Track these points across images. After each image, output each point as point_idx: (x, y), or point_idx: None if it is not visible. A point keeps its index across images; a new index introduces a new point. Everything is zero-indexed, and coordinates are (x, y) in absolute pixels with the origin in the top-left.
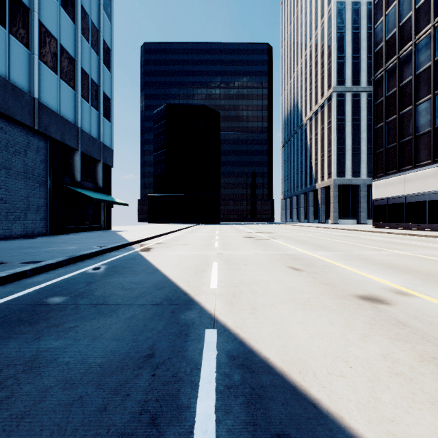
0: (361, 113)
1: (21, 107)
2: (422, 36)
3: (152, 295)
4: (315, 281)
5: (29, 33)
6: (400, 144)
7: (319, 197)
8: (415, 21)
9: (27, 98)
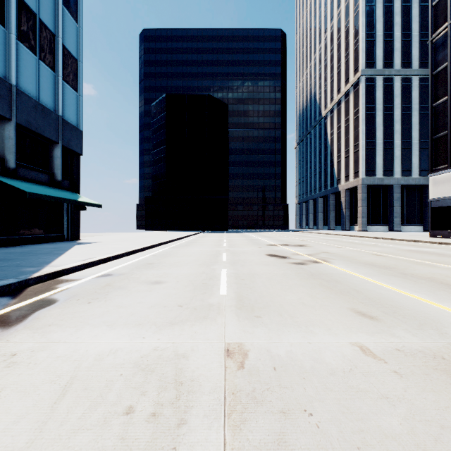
0: (394, 100)
1: None
2: None
3: None
4: None
5: None
6: None
7: (342, 200)
8: None
9: None
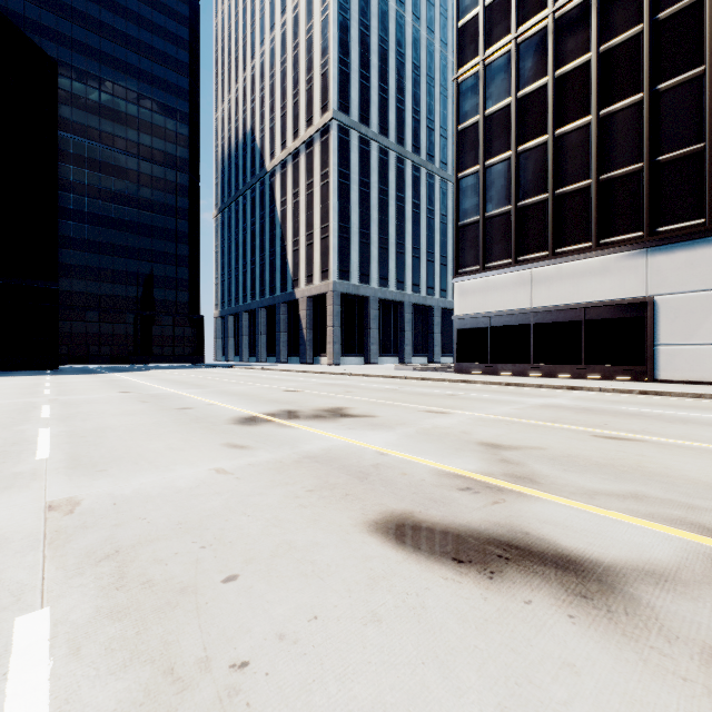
0: (372, 175)
1: None
2: (571, 3)
3: None
4: None
5: None
6: (518, 210)
7: (302, 314)
8: None
9: None
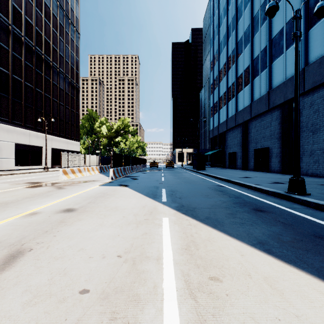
0: None
1: None
2: None
3: (205, 212)
4: (63, 225)
5: None
6: None
7: None
8: None
9: None
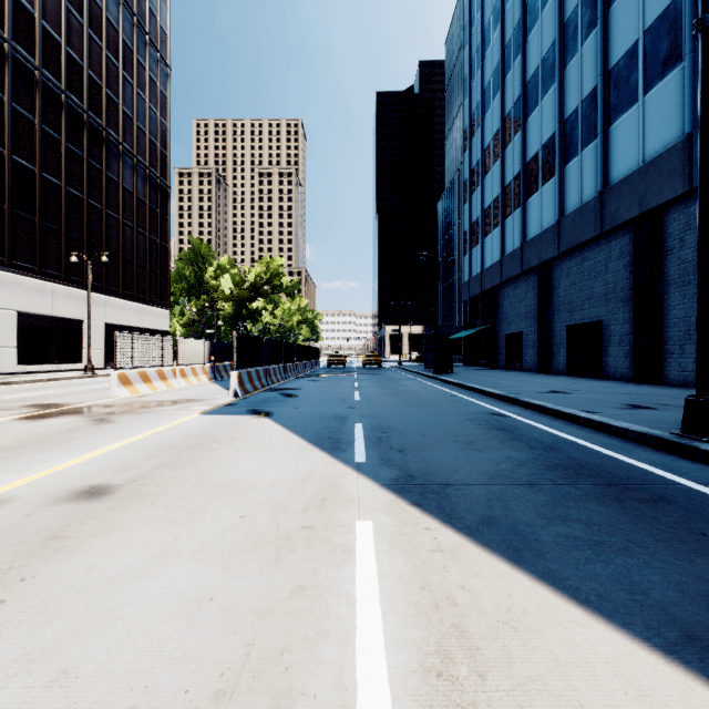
0: None
1: None
2: None
3: (476, 500)
4: (52, 550)
5: None
6: None
7: None
8: None
9: None
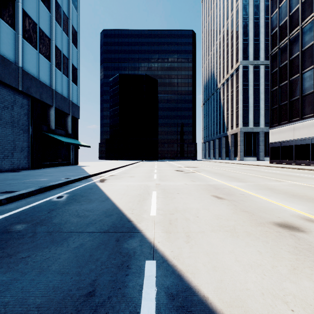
0: (260, 80)
1: (9, 73)
2: (307, 22)
3: (101, 223)
4: (236, 209)
5: (15, 18)
6: (290, 102)
7: (229, 141)
8: (301, 11)
9: (13, 67)
